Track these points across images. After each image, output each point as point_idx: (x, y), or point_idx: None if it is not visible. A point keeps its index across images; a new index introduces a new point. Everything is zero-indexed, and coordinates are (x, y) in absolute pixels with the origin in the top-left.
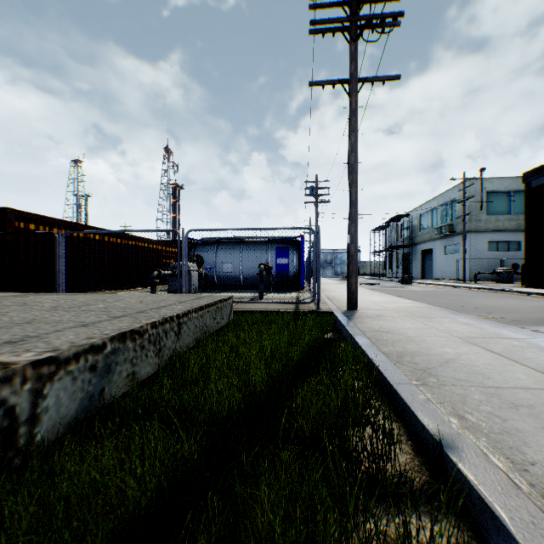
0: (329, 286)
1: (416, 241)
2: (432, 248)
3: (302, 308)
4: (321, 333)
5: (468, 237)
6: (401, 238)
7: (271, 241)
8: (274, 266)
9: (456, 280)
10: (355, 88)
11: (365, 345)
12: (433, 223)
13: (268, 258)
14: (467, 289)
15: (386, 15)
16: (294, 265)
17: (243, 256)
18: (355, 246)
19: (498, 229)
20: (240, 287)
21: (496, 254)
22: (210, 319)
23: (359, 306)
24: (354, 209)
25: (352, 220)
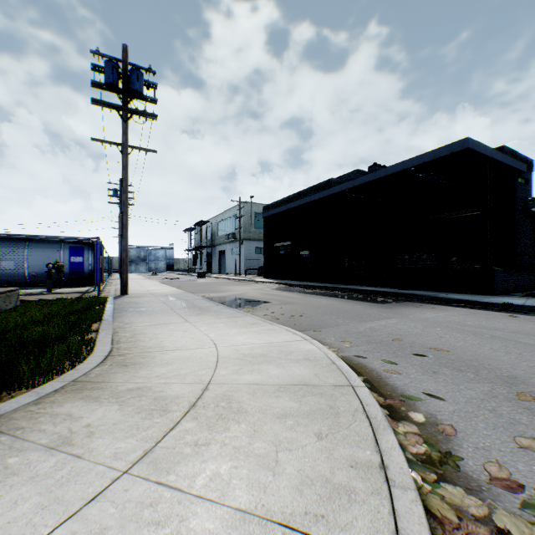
0: (129, 281)
1: (215, 243)
2: (225, 250)
3: (86, 296)
4: (92, 307)
5: (244, 243)
6: (206, 240)
7: (65, 241)
8: (68, 264)
9: (235, 274)
10: (126, 152)
11: (109, 307)
12: (226, 230)
13: (61, 257)
14: (235, 280)
15: (147, 113)
16: (90, 263)
17: (30, 254)
18: (126, 254)
19: (261, 239)
20: (28, 283)
21: (261, 256)
22: (3, 302)
23: (132, 293)
24: (126, 230)
25: (124, 237)
